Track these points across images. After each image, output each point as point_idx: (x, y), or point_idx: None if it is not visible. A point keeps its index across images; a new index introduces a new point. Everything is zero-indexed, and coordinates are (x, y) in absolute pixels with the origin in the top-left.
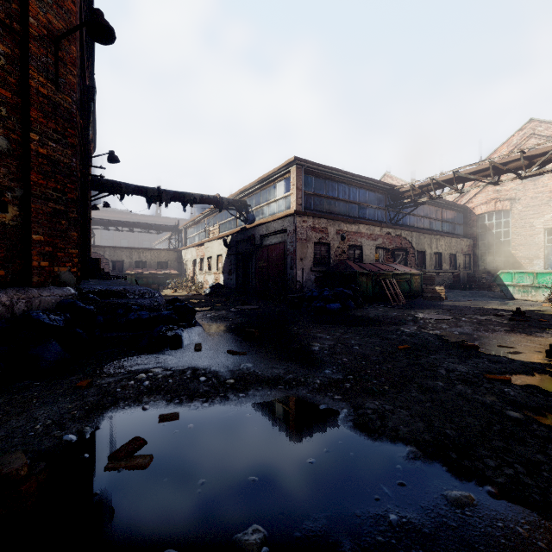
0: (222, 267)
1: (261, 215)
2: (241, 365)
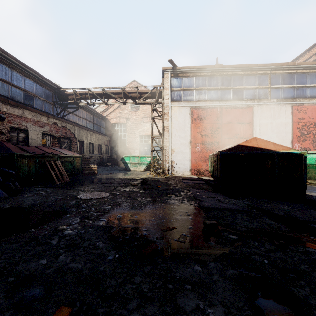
0: None
1: None
2: None
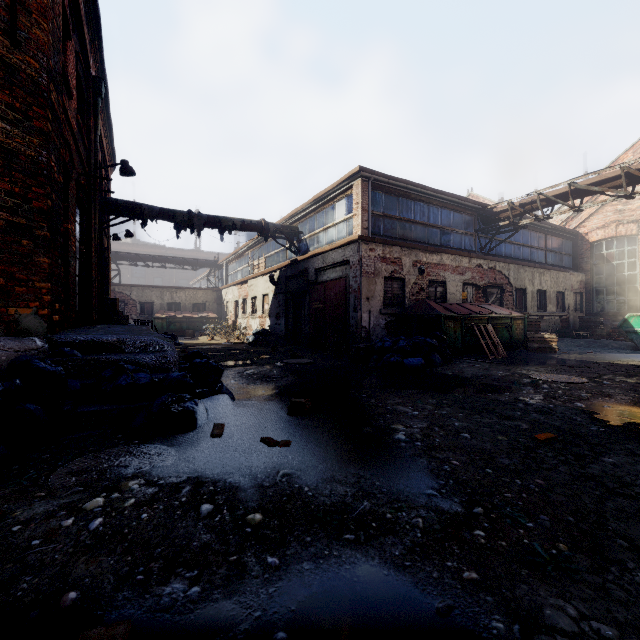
0: (269, 310)
1: (316, 243)
2: (278, 473)
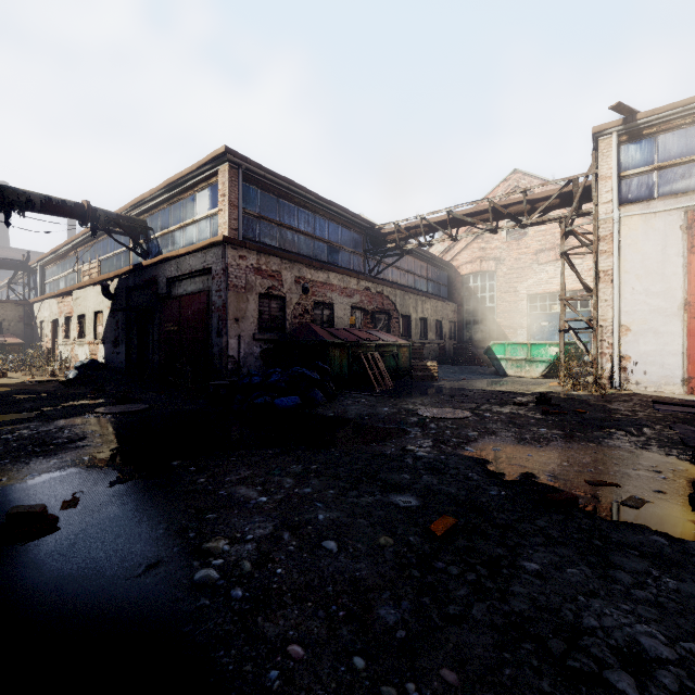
0: (103, 333)
1: (171, 245)
2: None
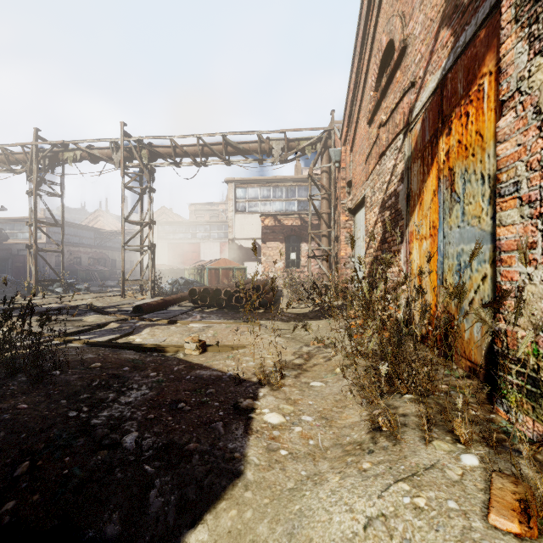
0: None
1: (16, 237)
2: None
